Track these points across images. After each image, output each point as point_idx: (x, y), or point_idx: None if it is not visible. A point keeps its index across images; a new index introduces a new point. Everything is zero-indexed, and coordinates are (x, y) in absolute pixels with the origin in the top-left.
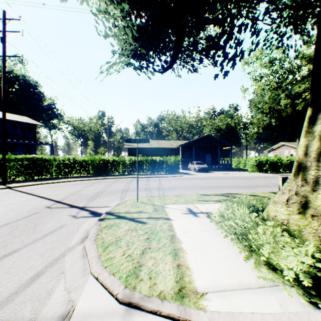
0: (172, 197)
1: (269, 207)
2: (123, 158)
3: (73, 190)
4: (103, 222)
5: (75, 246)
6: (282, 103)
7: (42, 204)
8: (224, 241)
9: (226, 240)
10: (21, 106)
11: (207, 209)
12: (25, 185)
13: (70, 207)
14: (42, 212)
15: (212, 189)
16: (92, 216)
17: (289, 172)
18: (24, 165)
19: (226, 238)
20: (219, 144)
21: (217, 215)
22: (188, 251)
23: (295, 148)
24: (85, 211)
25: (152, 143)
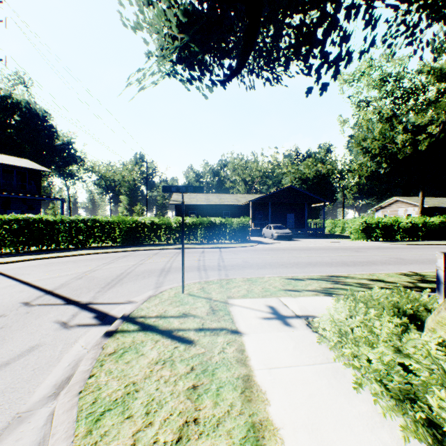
0: (242, 283)
1: (444, 317)
2: (166, 220)
3: (82, 270)
4: (110, 342)
5: (34, 408)
6: (398, 139)
7: (18, 298)
8: (359, 396)
9: (362, 393)
10: (24, 146)
11: (304, 309)
12: (10, 261)
13: (65, 304)
14: (10, 316)
15: (304, 268)
16: (96, 325)
17: (410, 240)
18: (14, 230)
19: (362, 388)
20: (307, 200)
21: (331, 327)
22: (286, 433)
23: (414, 206)
24: (86, 313)
25: (210, 198)
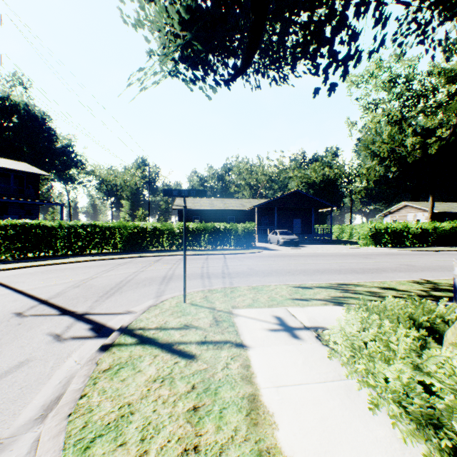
0: (247, 292)
1: None
2: (169, 225)
3: (80, 277)
4: (105, 357)
5: (18, 433)
6: (408, 142)
7: (10, 308)
8: (375, 419)
9: (379, 415)
10: (22, 149)
11: (313, 320)
12: (5, 268)
13: (59, 315)
14: (0, 327)
15: (312, 276)
16: (91, 337)
17: (420, 246)
18: (10, 236)
19: (378, 409)
20: (314, 204)
21: (343, 340)
22: None
23: (424, 211)
24: (82, 325)
25: (214, 202)
